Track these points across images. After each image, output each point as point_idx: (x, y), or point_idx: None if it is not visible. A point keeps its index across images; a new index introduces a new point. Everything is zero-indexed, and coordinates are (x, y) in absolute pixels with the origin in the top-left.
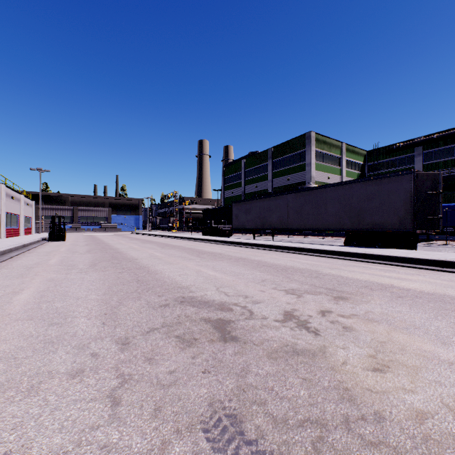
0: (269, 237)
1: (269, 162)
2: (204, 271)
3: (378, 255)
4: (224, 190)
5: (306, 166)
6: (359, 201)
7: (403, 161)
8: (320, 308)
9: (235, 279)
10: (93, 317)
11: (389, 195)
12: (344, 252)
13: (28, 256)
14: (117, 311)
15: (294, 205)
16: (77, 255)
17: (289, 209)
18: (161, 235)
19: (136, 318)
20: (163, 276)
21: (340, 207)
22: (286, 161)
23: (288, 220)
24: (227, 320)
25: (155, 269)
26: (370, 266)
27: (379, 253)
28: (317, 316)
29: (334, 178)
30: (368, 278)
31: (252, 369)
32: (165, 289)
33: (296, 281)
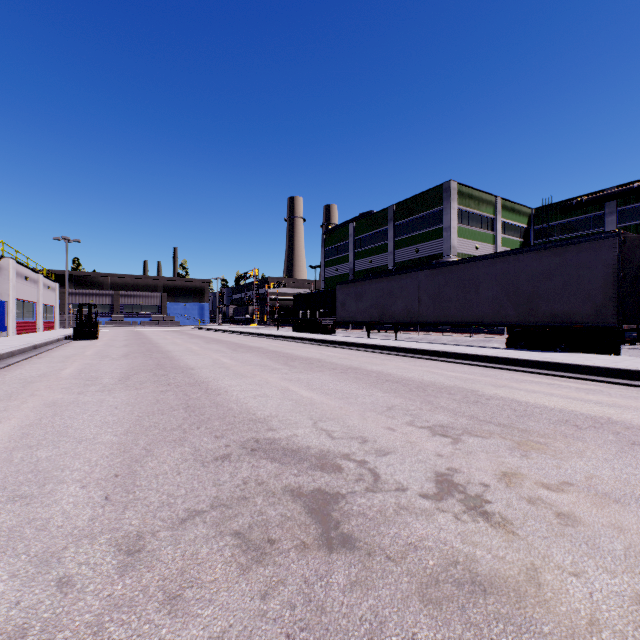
0: (390, 335)
1: (389, 226)
2: (294, 389)
3: (568, 364)
4: (324, 267)
5: (443, 230)
6: (530, 280)
7: (587, 222)
8: (499, 468)
9: (344, 405)
10: (93, 482)
11: (579, 270)
12: (511, 358)
13: (35, 363)
14: (139, 468)
15: (429, 288)
16: (107, 362)
17: (421, 293)
18: (235, 331)
19: (167, 487)
20: (228, 398)
21: (500, 289)
22: (415, 224)
23: (420, 309)
24: (332, 493)
25: (217, 386)
26: (558, 383)
27: (569, 361)
28: (498, 485)
29: (484, 249)
30: (563, 404)
31: (392, 637)
32: (228, 424)
33: (444, 409)
